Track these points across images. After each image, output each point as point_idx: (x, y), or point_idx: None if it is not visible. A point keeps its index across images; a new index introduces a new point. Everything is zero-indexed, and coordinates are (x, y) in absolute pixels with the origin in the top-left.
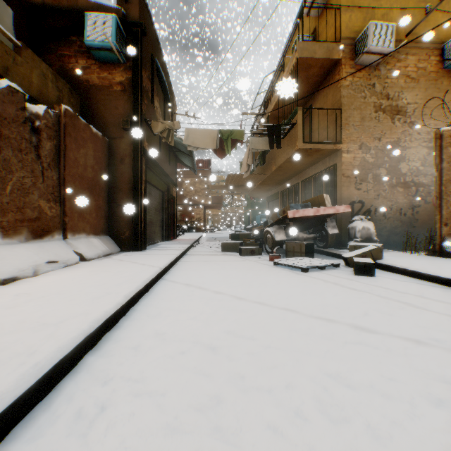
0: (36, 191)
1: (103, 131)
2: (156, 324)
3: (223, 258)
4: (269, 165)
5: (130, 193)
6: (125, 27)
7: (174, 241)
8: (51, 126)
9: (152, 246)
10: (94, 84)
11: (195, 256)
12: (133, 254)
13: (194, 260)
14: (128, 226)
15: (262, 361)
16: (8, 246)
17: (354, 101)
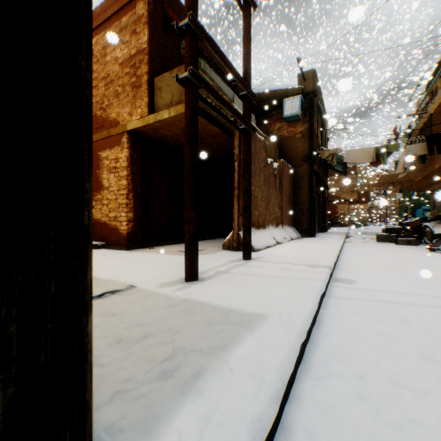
0: (276, 205)
1: (289, 163)
2: (356, 260)
3: (379, 245)
4: (430, 163)
5: (306, 200)
6: (304, 96)
7: (328, 233)
8: (278, 172)
9: (316, 235)
10: (284, 136)
11: (354, 243)
12: (311, 238)
13: (355, 245)
14: (305, 221)
15: (410, 270)
16: (273, 229)
17: None
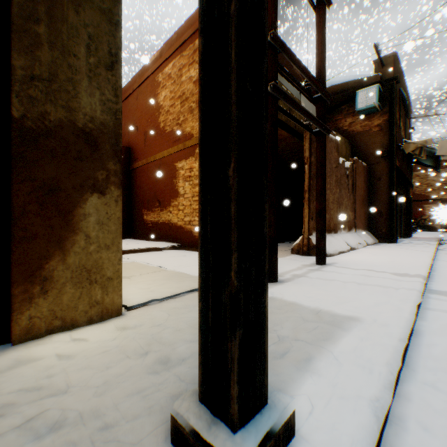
0: (348, 207)
1: (363, 161)
2: None
3: None
4: None
5: (384, 201)
6: (381, 84)
7: (412, 238)
8: (350, 171)
9: (397, 241)
10: (357, 131)
11: None
12: (391, 244)
13: None
14: (383, 225)
15: None
16: (345, 234)
17: None
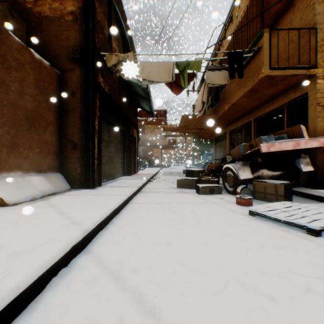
0: None
1: (54, 64)
2: None
3: (180, 198)
4: (221, 105)
5: (81, 128)
6: None
7: (134, 176)
8: None
9: (110, 181)
10: (46, 16)
11: (150, 194)
12: (80, 193)
13: (147, 201)
14: (80, 163)
15: None
16: None
17: None
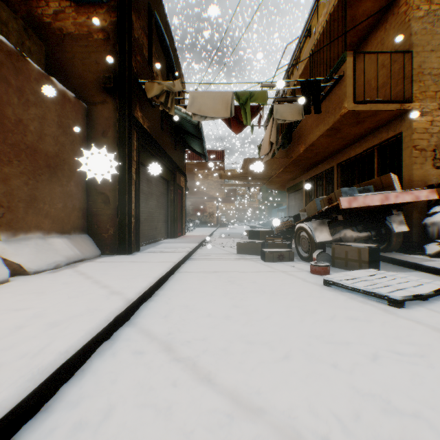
0: None
1: (80, 95)
2: None
3: (241, 266)
4: (295, 146)
5: (114, 177)
6: None
7: (181, 238)
8: None
9: (150, 246)
10: (69, 34)
11: (202, 261)
12: (114, 260)
13: (199, 269)
14: (112, 221)
15: None
16: None
17: (431, 40)
